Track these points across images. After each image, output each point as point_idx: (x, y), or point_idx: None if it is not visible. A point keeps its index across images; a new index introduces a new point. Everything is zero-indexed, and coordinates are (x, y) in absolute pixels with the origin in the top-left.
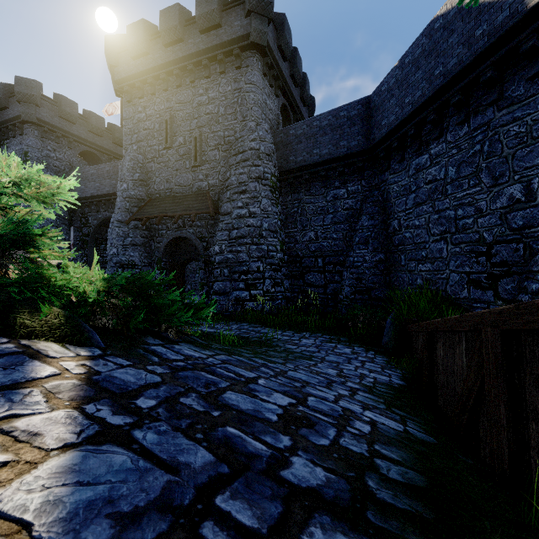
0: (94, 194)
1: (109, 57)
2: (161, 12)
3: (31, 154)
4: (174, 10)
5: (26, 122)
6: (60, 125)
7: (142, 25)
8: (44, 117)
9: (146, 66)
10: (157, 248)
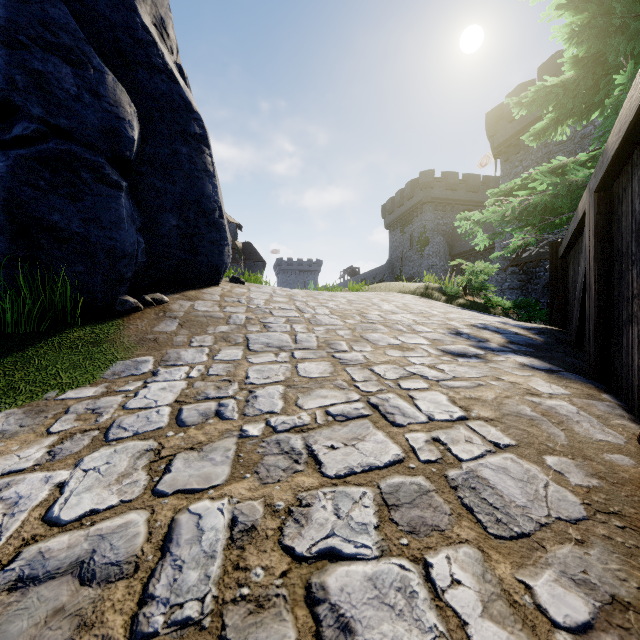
0: (473, 248)
1: (489, 130)
2: (538, 69)
3: (427, 226)
4: (552, 61)
5: (424, 203)
6: (446, 196)
7: (519, 90)
8: (435, 195)
9: (522, 124)
10: (533, 290)
